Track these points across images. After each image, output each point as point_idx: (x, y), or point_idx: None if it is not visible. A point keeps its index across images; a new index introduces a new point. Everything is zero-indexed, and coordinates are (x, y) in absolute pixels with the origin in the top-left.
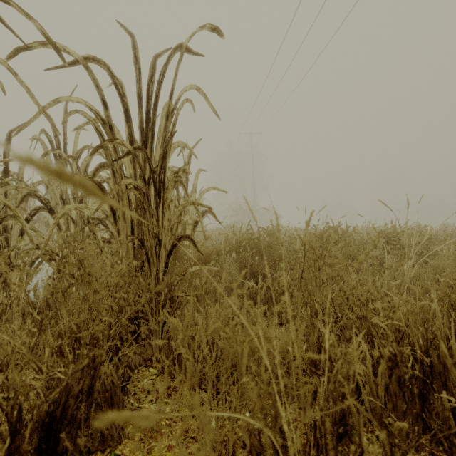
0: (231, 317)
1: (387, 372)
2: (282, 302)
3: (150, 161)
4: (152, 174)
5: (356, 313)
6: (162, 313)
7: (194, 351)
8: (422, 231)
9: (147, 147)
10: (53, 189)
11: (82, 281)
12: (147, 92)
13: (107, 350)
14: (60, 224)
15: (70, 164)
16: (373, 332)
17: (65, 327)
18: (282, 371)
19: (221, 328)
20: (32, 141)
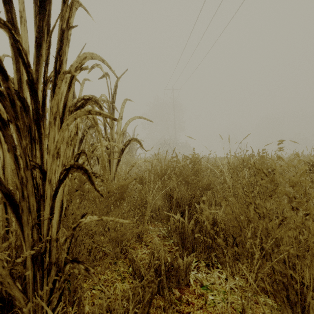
0: (151, 296)
1: None
2: None
3: (21, 45)
4: (25, 68)
5: None
6: (46, 282)
7: None
8: None
9: (41, 47)
10: None
11: None
12: None
13: None
14: None
15: None
16: None
17: None
18: None
19: None
20: None
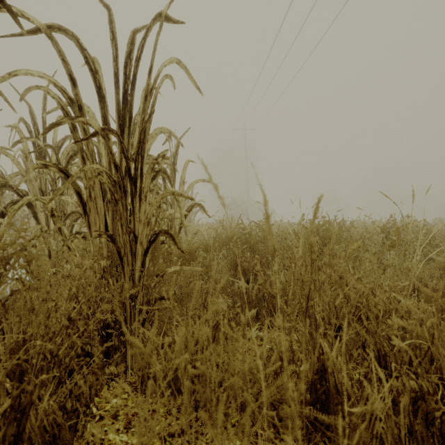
0: (217, 324)
1: (411, 408)
2: (275, 327)
3: (124, 145)
4: (125, 160)
5: (363, 323)
6: (138, 319)
7: (160, 383)
8: (424, 225)
9: (124, 132)
10: (31, 181)
11: (29, 287)
12: (124, 70)
13: (65, 369)
14: (39, 218)
15: (47, 153)
16: (385, 347)
17: (5, 344)
18: (275, 418)
19: (205, 338)
20: (11, 130)
